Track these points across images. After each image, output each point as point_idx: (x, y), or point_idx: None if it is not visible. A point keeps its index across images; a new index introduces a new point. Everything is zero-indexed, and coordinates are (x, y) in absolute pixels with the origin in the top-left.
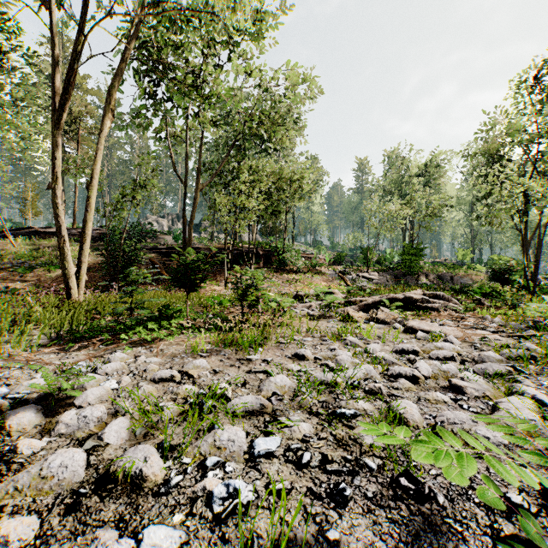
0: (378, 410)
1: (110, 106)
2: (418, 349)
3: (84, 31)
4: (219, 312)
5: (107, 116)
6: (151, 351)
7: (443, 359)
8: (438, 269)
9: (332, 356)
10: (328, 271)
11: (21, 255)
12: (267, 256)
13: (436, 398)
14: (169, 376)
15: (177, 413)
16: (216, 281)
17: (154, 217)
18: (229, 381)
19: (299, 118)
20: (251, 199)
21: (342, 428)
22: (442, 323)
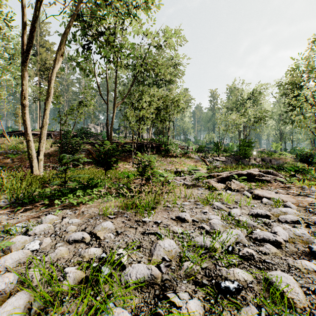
0: (256, 280)
1: (59, 53)
2: (269, 214)
3: (39, 1)
4: (127, 182)
5: (57, 58)
6: (75, 213)
7: (290, 222)
8: (261, 155)
9: (206, 219)
10: (194, 156)
11: (12, 147)
12: (158, 147)
13: (305, 267)
14: (81, 238)
15: (78, 281)
16: (127, 162)
17: (92, 125)
18: (124, 249)
19: (177, 65)
20: (148, 112)
21: (229, 307)
22: (276, 191)
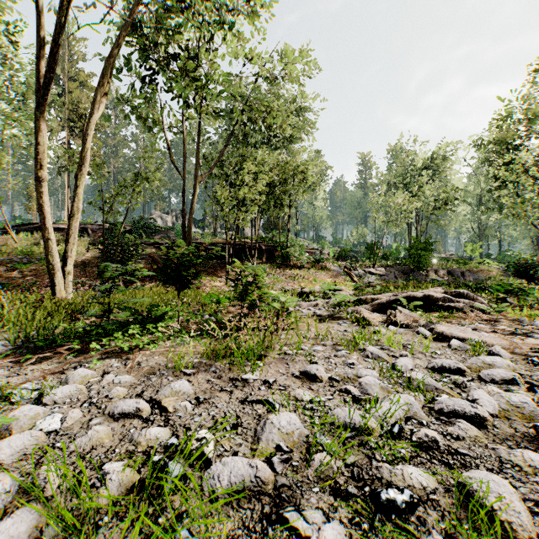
0: (443, 487)
1: (101, 89)
2: (464, 367)
3: None
4: (217, 311)
5: (97, 99)
6: (125, 365)
7: (500, 382)
8: (448, 264)
9: (353, 377)
10: (333, 267)
11: (21, 250)
12: (270, 251)
13: (530, 463)
14: (134, 410)
15: (126, 488)
16: (217, 277)
17: (158, 213)
18: (209, 430)
19: (302, 110)
20: (253, 192)
21: (396, 536)
22: (474, 327)
